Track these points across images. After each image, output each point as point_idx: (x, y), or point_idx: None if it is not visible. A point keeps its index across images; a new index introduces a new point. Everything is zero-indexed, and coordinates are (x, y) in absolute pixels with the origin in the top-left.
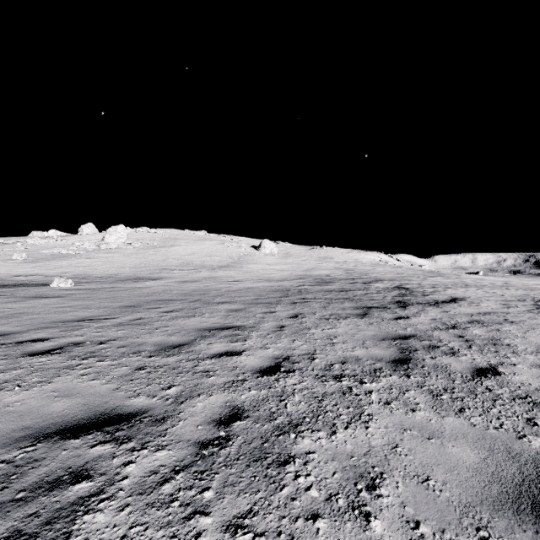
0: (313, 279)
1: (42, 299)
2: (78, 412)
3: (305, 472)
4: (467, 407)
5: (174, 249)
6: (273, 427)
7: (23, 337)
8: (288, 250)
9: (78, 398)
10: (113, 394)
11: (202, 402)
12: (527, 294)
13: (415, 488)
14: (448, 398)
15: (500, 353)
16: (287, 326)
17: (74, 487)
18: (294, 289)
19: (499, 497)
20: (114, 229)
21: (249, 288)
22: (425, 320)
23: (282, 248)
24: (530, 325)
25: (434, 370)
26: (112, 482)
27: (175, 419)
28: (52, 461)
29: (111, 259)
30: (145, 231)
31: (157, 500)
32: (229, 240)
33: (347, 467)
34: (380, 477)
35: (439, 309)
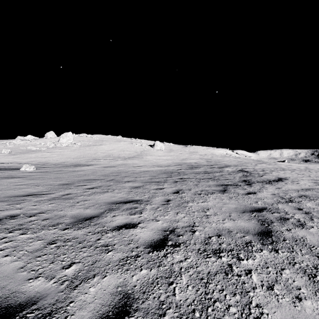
0: (187, 165)
1: (10, 178)
2: None
3: None
4: None
5: (101, 147)
6: None
7: None
8: (170, 147)
9: None
10: (15, 275)
11: (95, 286)
12: None
13: None
14: None
15: None
16: (171, 200)
17: None
18: (175, 172)
19: None
20: (65, 135)
21: (146, 171)
22: (268, 195)
23: (167, 146)
24: None
25: (296, 244)
26: None
27: (61, 315)
28: None
29: (63, 153)
30: (84, 136)
31: None
32: (135, 141)
33: None
34: None
35: (273, 186)
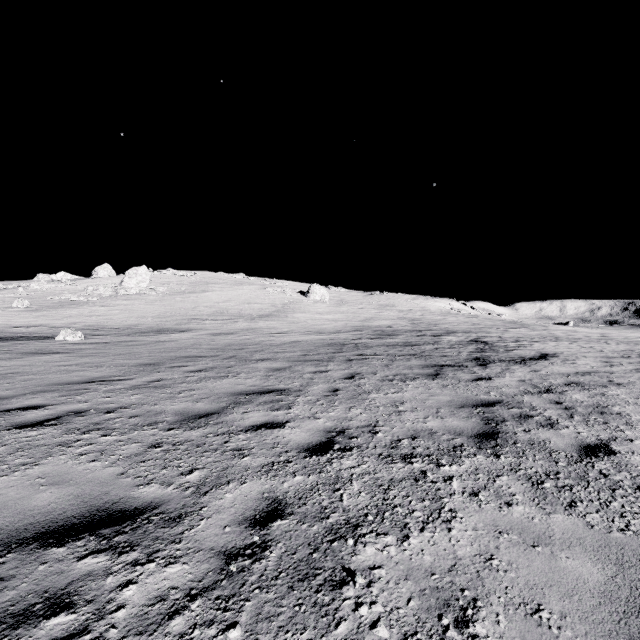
0: (372, 331)
1: (44, 355)
2: (67, 506)
3: (369, 599)
4: (579, 500)
5: (206, 295)
6: (325, 529)
7: (12, 404)
8: (341, 296)
9: (71, 487)
10: (117, 481)
11: (232, 492)
12: (631, 349)
13: (523, 623)
14: (552, 487)
15: (611, 424)
16: (341, 389)
17: (48, 622)
18: (349, 343)
19: None
20: (134, 272)
21: (295, 341)
22: (512, 381)
23: (334, 294)
24: None
25: (530, 448)
26: (102, 614)
27: (194, 517)
28: (23, 580)
29: (131, 307)
30: (172, 274)
31: None
32: (271, 284)
33: (426, 591)
34: (472, 607)
35: (527, 367)
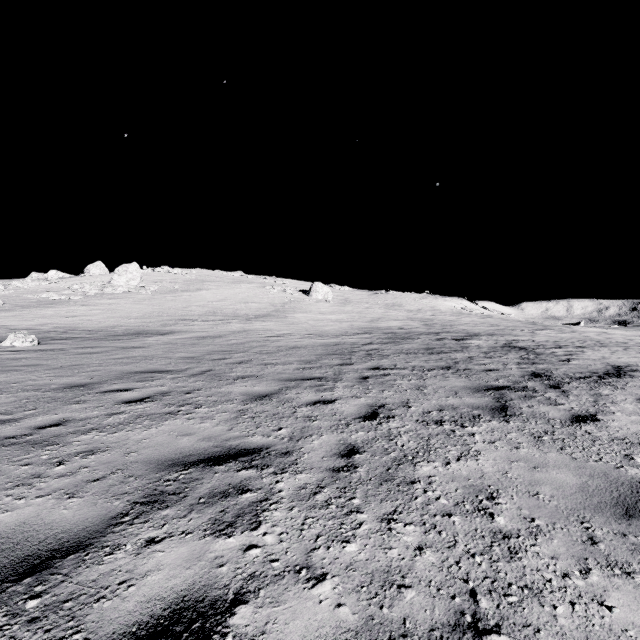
0: (382, 334)
1: None
2: None
3: None
4: None
5: (200, 293)
6: None
7: None
8: (345, 295)
9: None
10: None
11: None
12: None
13: None
14: None
15: None
16: (361, 447)
17: None
18: (358, 350)
19: None
20: (124, 269)
21: (292, 347)
22: (637, 425)
23: (338, 293)
24: None
25: None
26: None
27: None
28: None
29: (115, 306)
30: (166, 272)
31: None
32: (271, 282)
33: None
34: None
35: (623, 392)
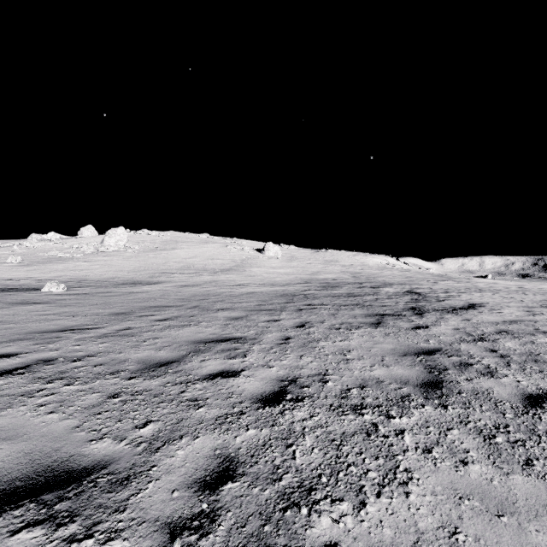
0: (319, 283)
1: (28, 305)
2: (14, 466)
3: None
4: (535, 458)
5: (175, 252)
6: (277, 493)
7: None
8: (292, 253)
9: (23, 443)
10: (70, 435)
11: (184, 448)
12: None
13: None
14: (505, 442)
15: (546, 373)
16: (293, 337)
17: None
18: (299, 294)
19: None
20: (113, 232)
21: (252, 292)
22: (447, 330)
23: (286, 251)
24: None
25: (475, 398)
26: None
27: (143, 479)
28: None
29: (110, 262)
30: (146, 234)
31: None
32: (232, 242)
33: None
34: None
35: (459, 316)
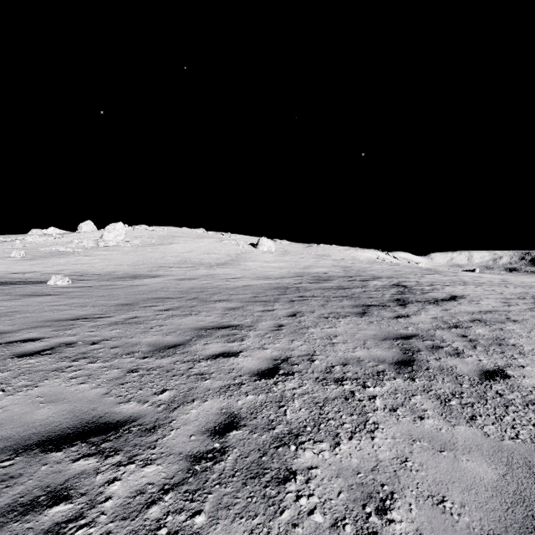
0: (311, 277)
1: (38, 297)
2: (63, 420)
3: (308, 492)
4: (479, 415)
5: (172, 246)
6: (272, 437)
7: (14, 337)
8: (285, 247)
9: (65, 404)
10: (102, 399)
11: (196, 408)
12: (526, 291)
13: (430, 511)
14: (457, 404)
15: (507, 353)
16: (285, 325)
17: (51, 510)
18: (291, 287)
19: (525, 522)
20: (112, 227)
21: (247, 285)
22: (426, 318)
23: (279, 246)
24: (533, 324)
25: (440, 373)
26: (93, 504)
27: (166, 428)
28: (29, 478)
29: (109, 257)
30: (143, 229)
31: (142, 527)
32: (227, 237)
33: (353, 486)
34: (390, 498)
35: (439, 307)
